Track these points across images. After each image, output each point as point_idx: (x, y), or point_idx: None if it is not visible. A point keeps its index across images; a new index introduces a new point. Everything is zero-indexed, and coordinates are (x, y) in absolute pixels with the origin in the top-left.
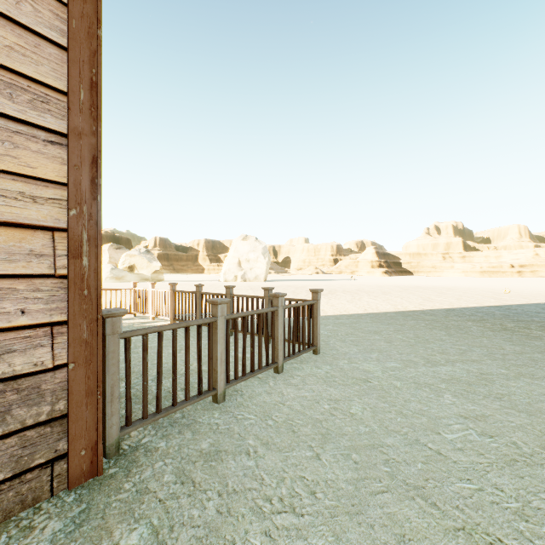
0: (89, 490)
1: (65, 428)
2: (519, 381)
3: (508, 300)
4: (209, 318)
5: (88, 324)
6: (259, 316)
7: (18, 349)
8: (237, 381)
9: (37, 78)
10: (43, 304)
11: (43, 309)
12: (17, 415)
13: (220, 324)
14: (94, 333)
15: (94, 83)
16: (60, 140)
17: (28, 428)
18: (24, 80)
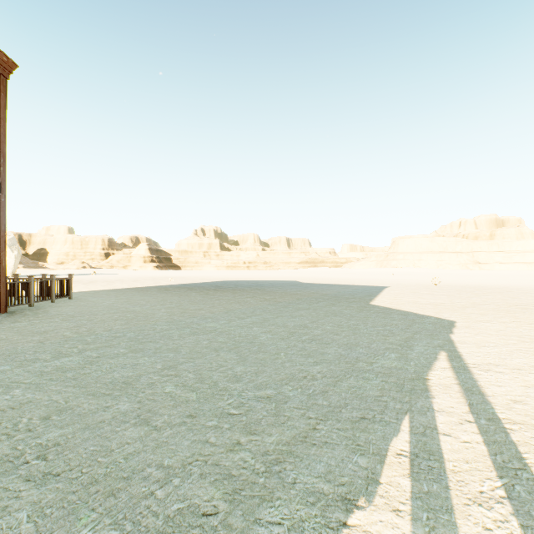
0: (7, 313)
1: None
2: (139, 297)
3: (199, 281)
4: (29, 281)
5: (4, 278)
6: (46, 282)
7: None
8: (38, 301)
9: None
10: None
11: None
12: None
13: (32, 283)
14: (5, 280)
15: (5, 224)
16: None
17: None
18: None
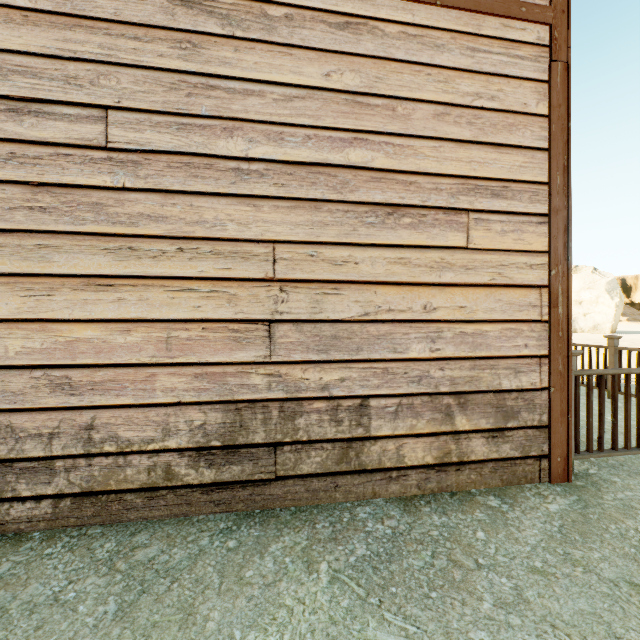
0: (569, 489)
1: (546, 436)
2: None
3: None
4: None
5: (561, 359)
6: None
7: (523, 371)
8: None
9: (532, 180)
10: (535, 341)
11: (535, 345)
12: (522, 416)
13: None
14: (564, 367)
15: (564, 167)
16: (543, 220)
17: (527, 427)
18: (525, 185)
